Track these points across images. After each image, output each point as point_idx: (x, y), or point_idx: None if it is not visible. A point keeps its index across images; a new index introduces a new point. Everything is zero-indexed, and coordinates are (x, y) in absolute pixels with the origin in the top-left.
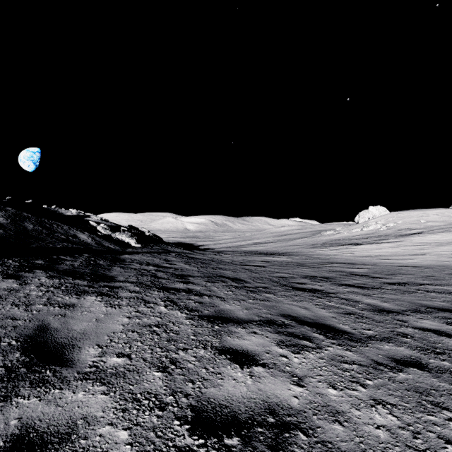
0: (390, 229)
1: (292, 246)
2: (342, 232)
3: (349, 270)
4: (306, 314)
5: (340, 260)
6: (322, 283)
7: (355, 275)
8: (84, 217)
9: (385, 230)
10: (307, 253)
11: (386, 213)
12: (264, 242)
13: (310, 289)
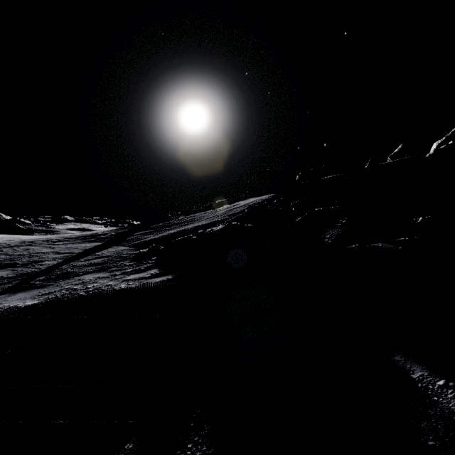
0: None
1: None
2: None
3: None
4: None
5: None
6: None
7: None
8: None
9: None
10: None
11: None
12: None
13: None
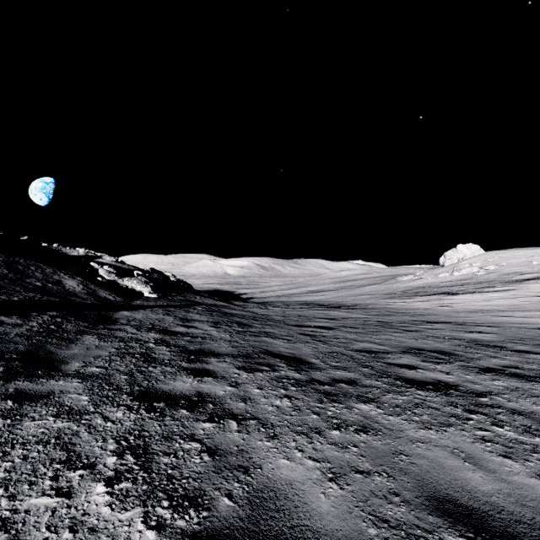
0: (492, 274)
1: (361, 295)
2: (425, 277)
3: (467, 335)
4: (491, 493)
5: (440, 318)
6: (444, 366)
7: (483, 345)
8: (94, 258)
9: (484, 275)
10: (385, 305)
11: (480, 253)
12: (322, 290)
13: (433, 382)
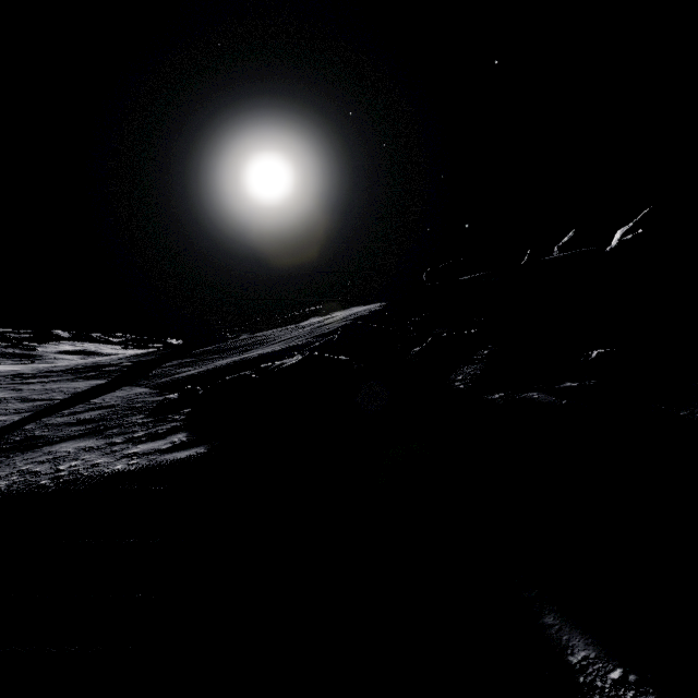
0: None
1: None
2: None
3: None
4: None
5: None
6: None
7: None
8: None
9: None
10: None
11: None
12: None
13: None
